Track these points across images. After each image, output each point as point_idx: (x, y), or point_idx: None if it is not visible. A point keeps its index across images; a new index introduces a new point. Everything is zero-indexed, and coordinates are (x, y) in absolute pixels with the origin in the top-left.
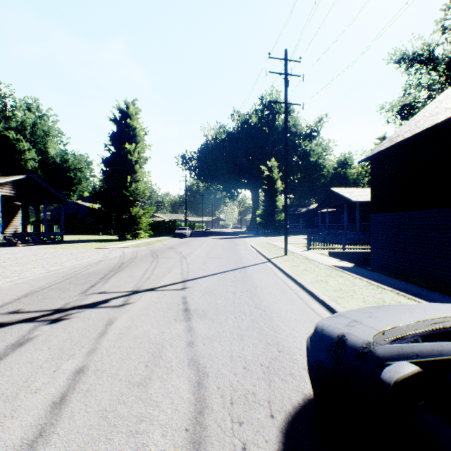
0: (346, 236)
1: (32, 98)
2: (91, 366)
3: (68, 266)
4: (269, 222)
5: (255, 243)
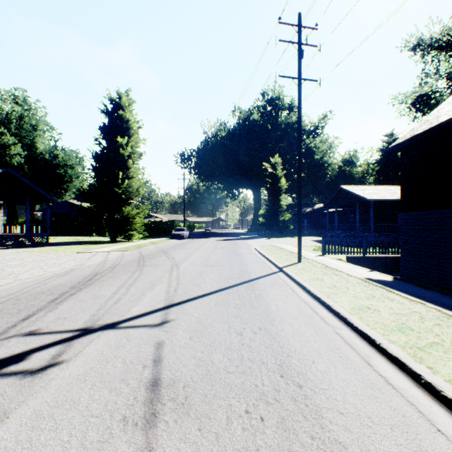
0: (367, 238)
1: (18, 89)
2: None
3: (23, 278)
4: (272, 222)
5: (259, 246)
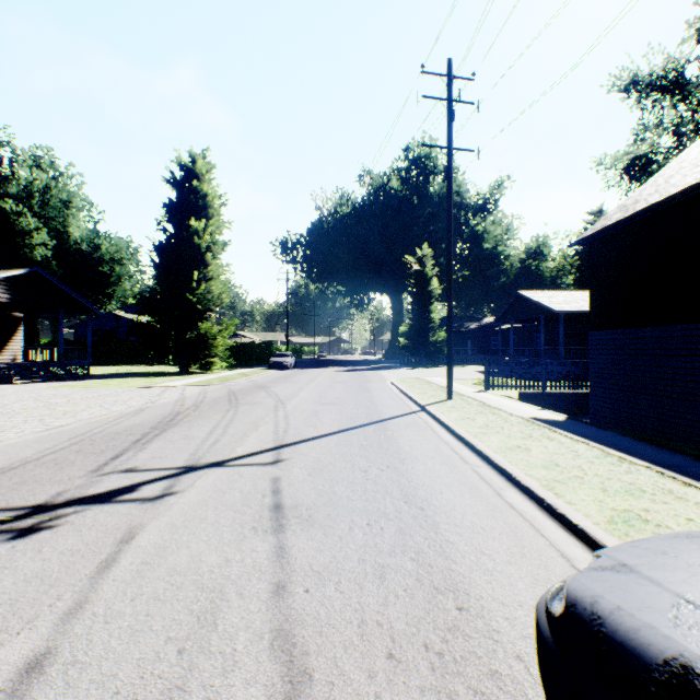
0: (547, 367)
1: (42, 147)
2: (63, 651)
3: (85, 418)
4: (419, 344)
5: (398, 378)
